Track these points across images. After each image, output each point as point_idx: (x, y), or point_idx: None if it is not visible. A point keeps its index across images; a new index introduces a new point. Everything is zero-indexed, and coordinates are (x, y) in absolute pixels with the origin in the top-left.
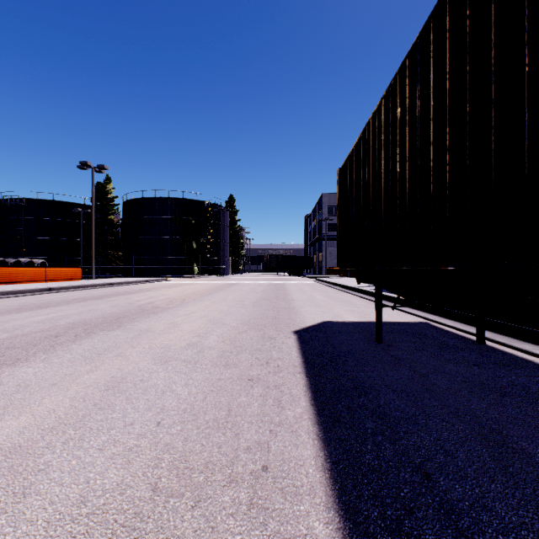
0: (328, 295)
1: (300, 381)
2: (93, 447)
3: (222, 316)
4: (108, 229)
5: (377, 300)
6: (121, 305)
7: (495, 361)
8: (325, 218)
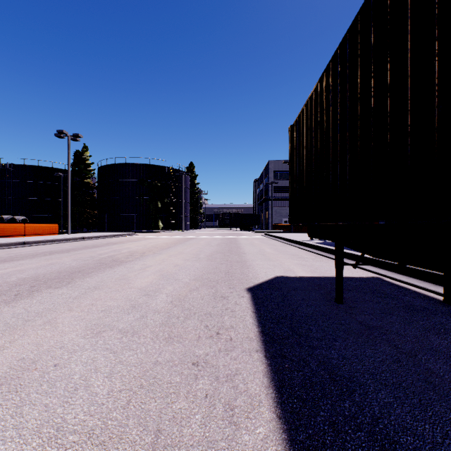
0: (277, 248)
1: (258, 367)
2: None
3: (176, 270)
4: (85, 191)
5: (338, 257)
6: (83, 258)
7: None
8: (271, 181)
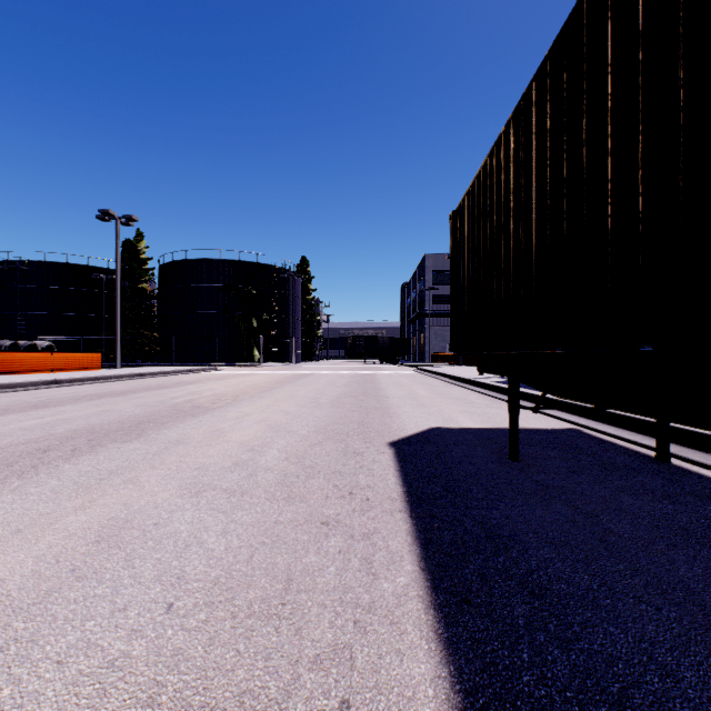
0: (435, 389)
1: (401, 526)
2: (49, 658)
3: (288, 420)
4: (139, 301)
5: (512, 398)
6: (149, 404)
7: (693, 491)
8: (429, 287)
